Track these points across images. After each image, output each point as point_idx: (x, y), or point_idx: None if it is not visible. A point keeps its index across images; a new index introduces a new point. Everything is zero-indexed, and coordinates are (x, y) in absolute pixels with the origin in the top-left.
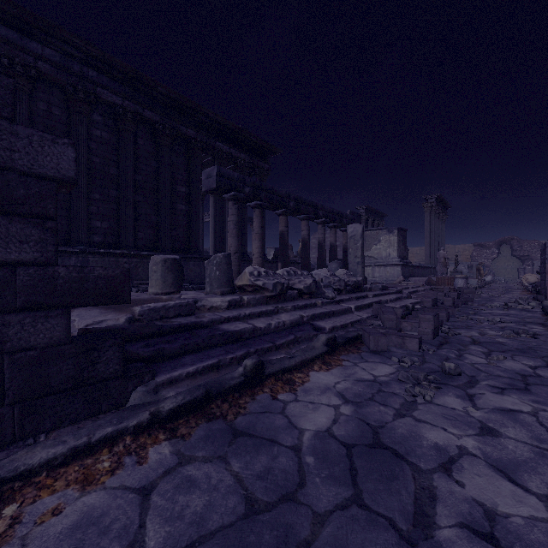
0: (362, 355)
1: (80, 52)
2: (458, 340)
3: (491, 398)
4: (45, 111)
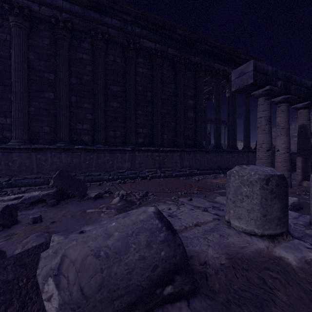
0: None
1: (131, 17)
2: None
3: None
4: (113, 61)
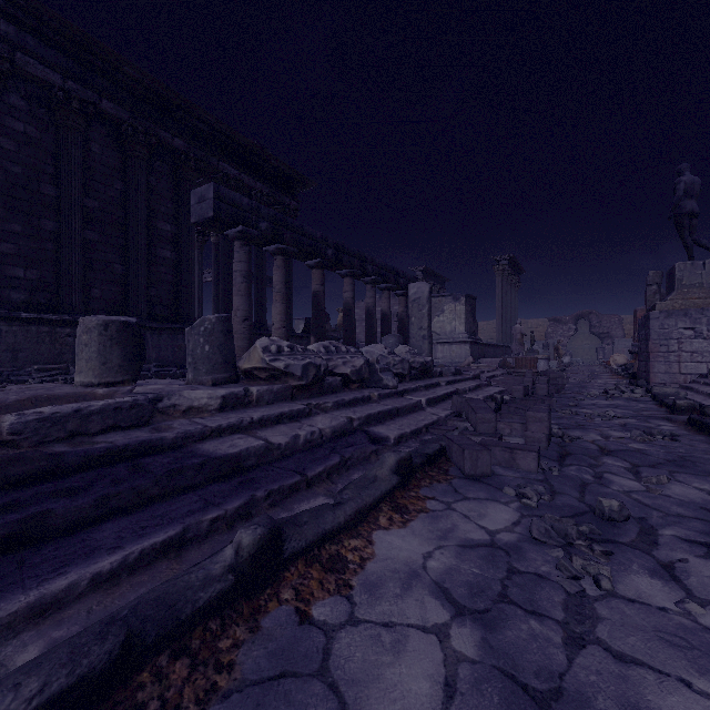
0: (455, 486)
1: None
2: (581, 448)
3: (705, 571)
4: None
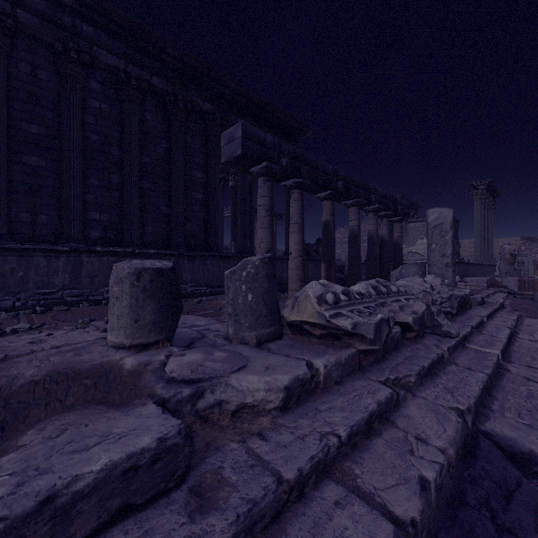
0: None
1: None
2: None
3: None
4: (29, 75)
